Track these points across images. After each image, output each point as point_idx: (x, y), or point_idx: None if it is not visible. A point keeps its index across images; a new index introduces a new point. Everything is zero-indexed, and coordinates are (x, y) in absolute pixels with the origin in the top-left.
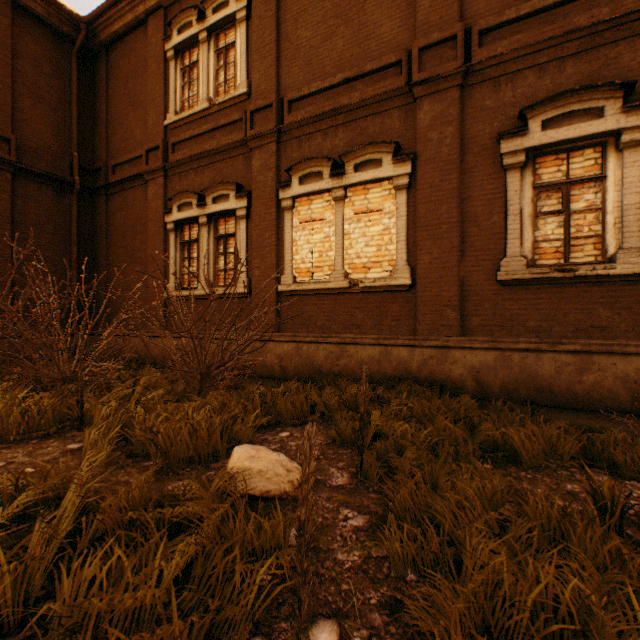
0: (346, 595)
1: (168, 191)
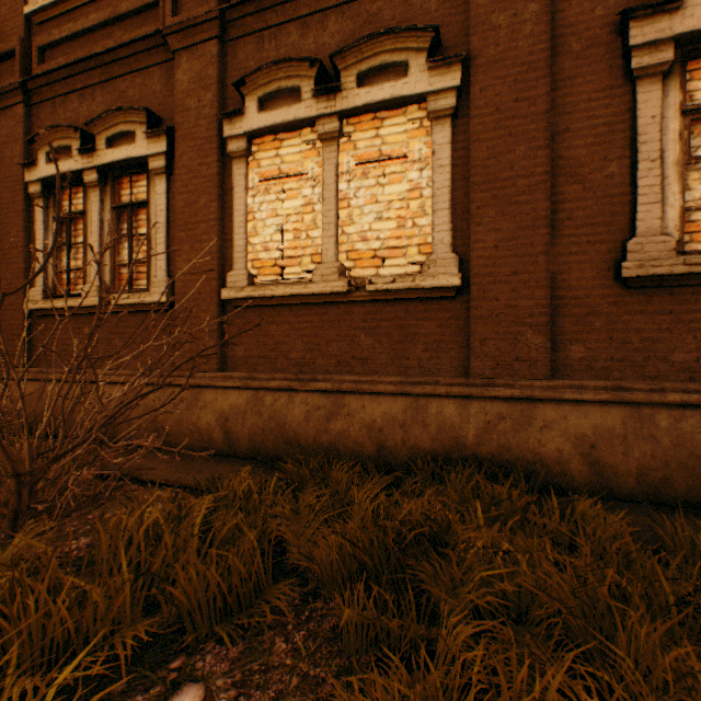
0: None
1: (33, 130)
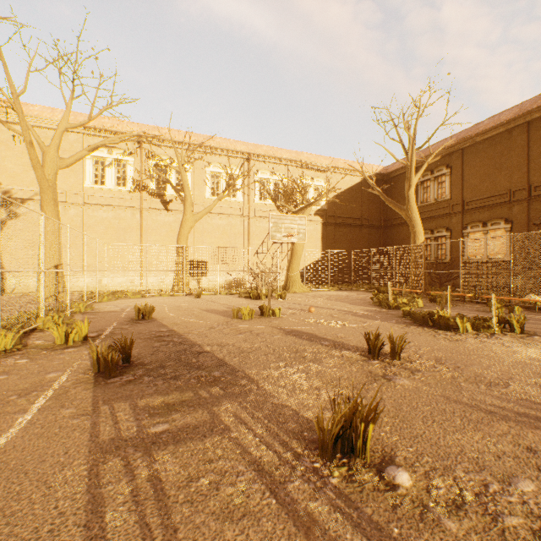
0: None
1: None
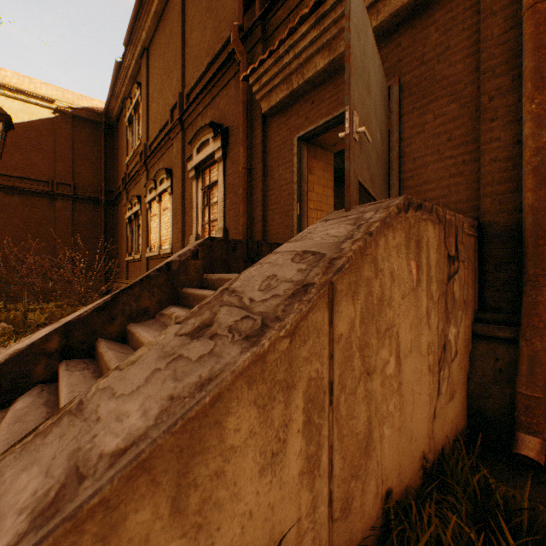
0: None
1: (129, 201)
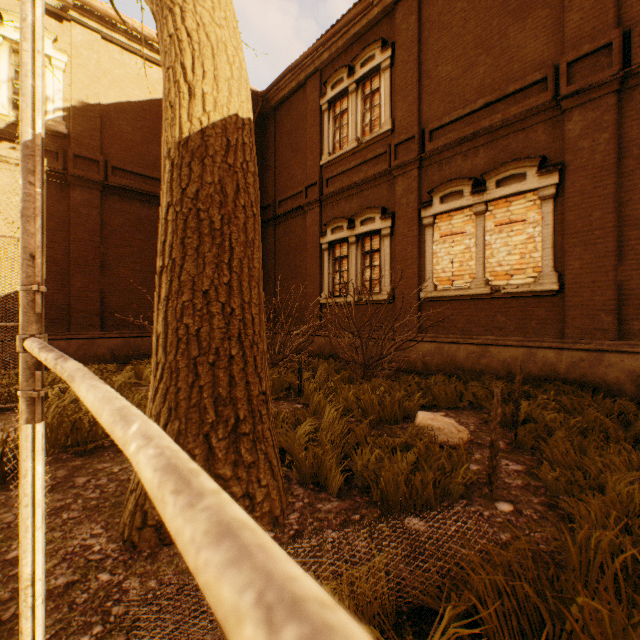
0: (515, 496)
1: (322, 218)
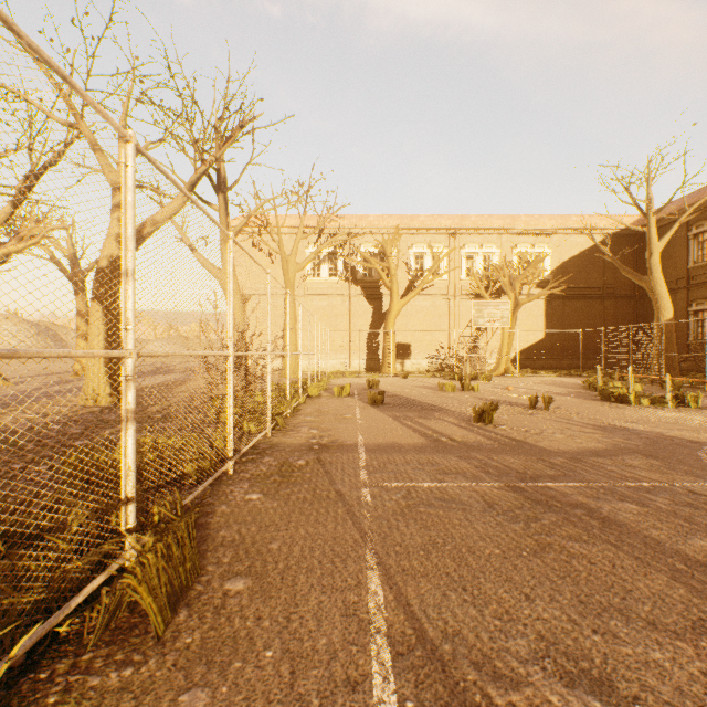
0: None
1: (688, 296)
